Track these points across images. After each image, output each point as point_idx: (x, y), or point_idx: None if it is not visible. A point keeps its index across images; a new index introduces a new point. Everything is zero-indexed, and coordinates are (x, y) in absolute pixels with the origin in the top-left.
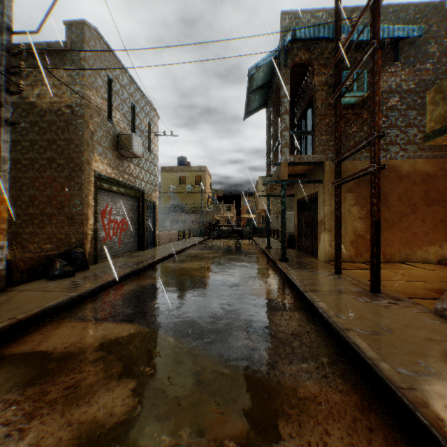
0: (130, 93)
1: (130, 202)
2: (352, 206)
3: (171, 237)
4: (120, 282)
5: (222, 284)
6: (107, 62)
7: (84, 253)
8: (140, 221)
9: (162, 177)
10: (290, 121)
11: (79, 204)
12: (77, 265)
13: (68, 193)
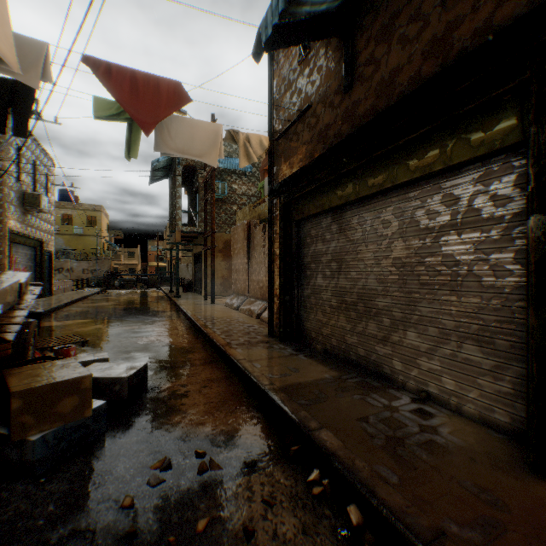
0: (33, 152)
1: (30, 251)
2: (221, 261)
3: (66, 286)
4: (53, 312)
5: (133, 309)
6: None
7: None
8: (39, 270)
9: None
10: (189, 192)
11: None
12: None
13: None
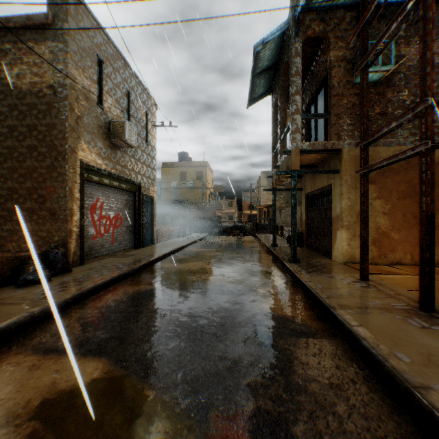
0: (124, 78)
1: (124, 196)
2: (374, 199)
3: (170, 233)
4: (104, 289)
5: (224, 293)
6: (96, 40)
7: (65, 254)
8: (136, 217)
9: (163, 173)
10: None
11: (63, 197)
12: (57, 267)
13: (50, 185)
